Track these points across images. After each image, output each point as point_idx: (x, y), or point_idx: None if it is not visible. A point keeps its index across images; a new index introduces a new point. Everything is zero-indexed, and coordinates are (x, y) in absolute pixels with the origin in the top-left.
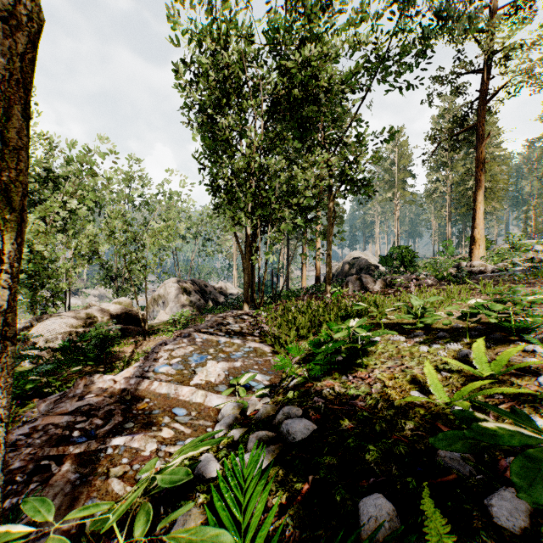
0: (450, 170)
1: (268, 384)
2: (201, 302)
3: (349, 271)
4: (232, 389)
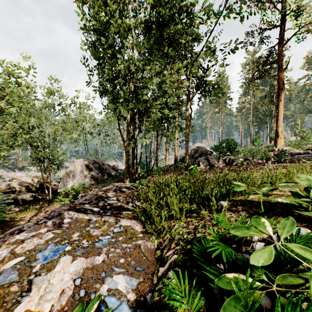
0: (253, 95)
1: (134, 300)
2: (99, 175)
3: (194, 154)
4: None
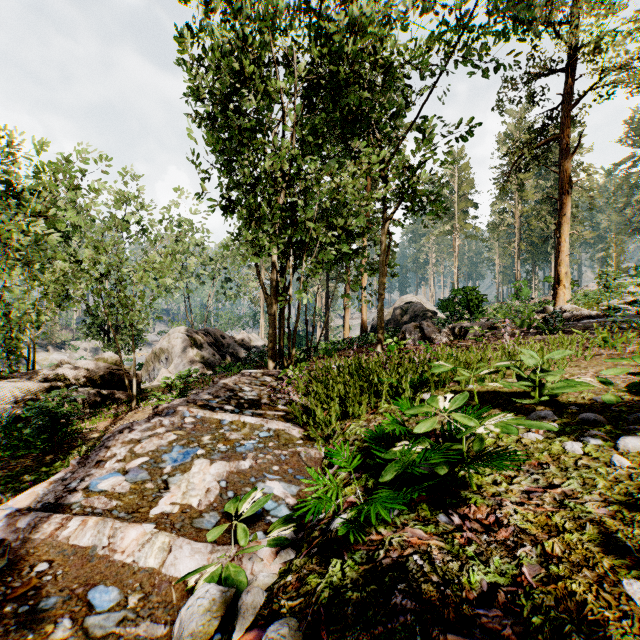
0: (520, 199)
1: (294, 504)
2: (216, 358)
3: (401, 318)
4: (226, 527)
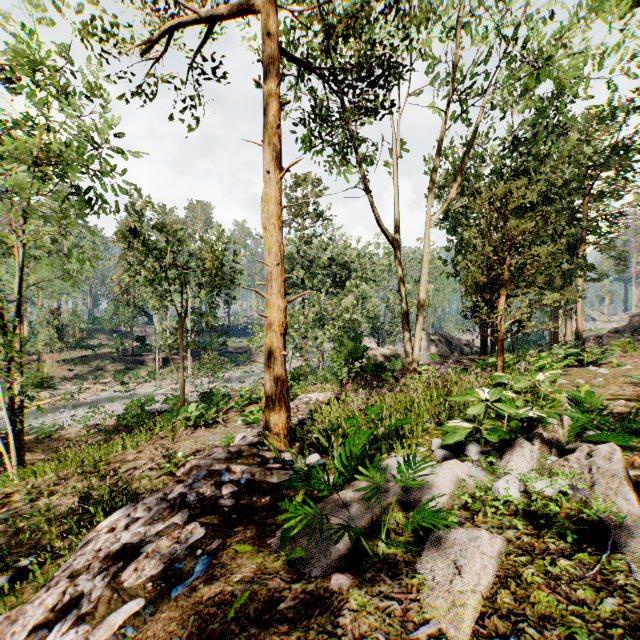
0: None
1: None
2: (447, 352)
3: (638, 326)
4: None
